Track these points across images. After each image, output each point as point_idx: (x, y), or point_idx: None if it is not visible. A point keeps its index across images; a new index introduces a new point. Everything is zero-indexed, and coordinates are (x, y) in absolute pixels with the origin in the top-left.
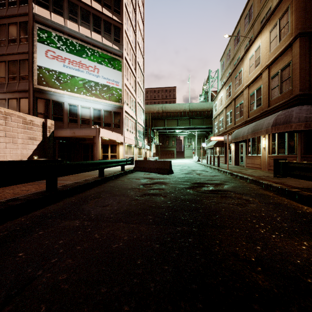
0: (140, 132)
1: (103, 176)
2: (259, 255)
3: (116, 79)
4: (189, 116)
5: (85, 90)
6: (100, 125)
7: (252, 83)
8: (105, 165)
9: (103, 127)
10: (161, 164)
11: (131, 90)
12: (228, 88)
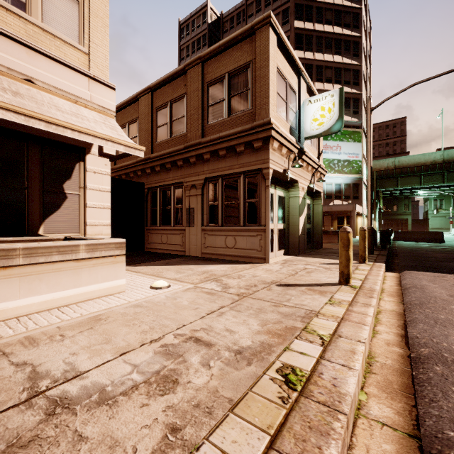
0: None
1: None
2: None
3: (356, 152)
4: (443, 169)
5: (330, 169)
6: (340, 198)
7: None
8: None
9: (343, 200)
10: (430, 234)
11: (364, 155)
12: None
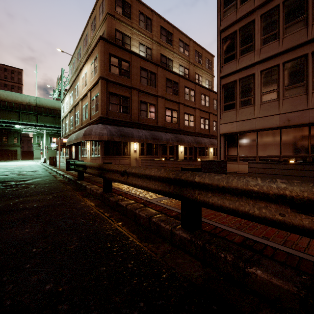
0: None
1: None
2: None
3: None
4: (37, 111)
5: None
6: None
7: (84, 98)
8: None
9: None
10: None
11: None
12: (71, 95)
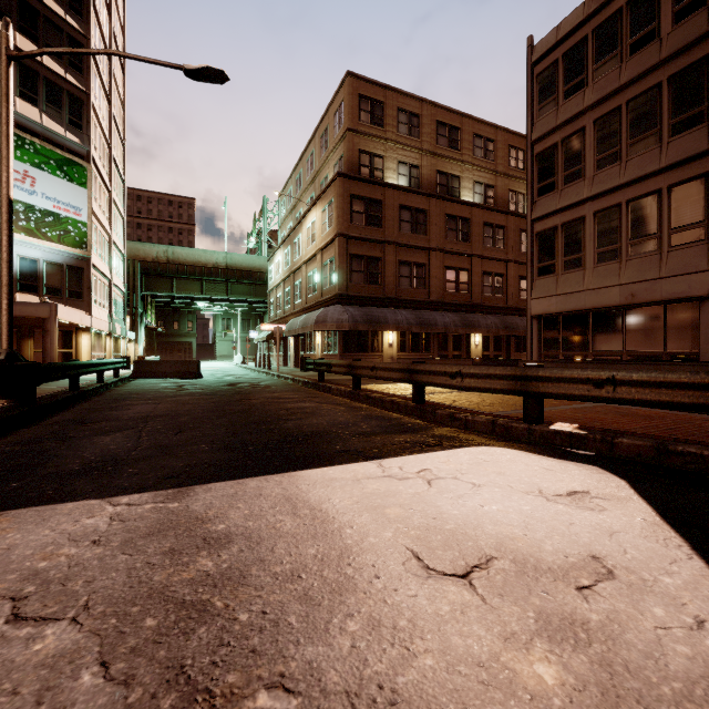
0: (118, 305)
1: (103, 381)
2: (255, 396)
3: (75, 203)
4: (227, 277)
5: None
6: (37, 291)
7: (310, 261)
8: (106, 367)
9: (44, 296)
10: (183, 365)
11: (102, 220)
12: (287, 253)
